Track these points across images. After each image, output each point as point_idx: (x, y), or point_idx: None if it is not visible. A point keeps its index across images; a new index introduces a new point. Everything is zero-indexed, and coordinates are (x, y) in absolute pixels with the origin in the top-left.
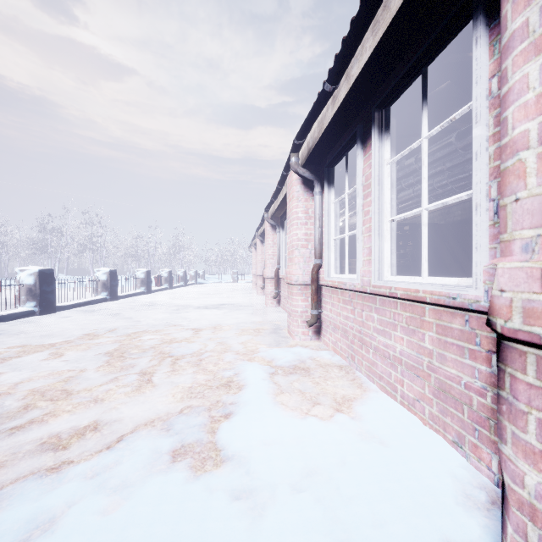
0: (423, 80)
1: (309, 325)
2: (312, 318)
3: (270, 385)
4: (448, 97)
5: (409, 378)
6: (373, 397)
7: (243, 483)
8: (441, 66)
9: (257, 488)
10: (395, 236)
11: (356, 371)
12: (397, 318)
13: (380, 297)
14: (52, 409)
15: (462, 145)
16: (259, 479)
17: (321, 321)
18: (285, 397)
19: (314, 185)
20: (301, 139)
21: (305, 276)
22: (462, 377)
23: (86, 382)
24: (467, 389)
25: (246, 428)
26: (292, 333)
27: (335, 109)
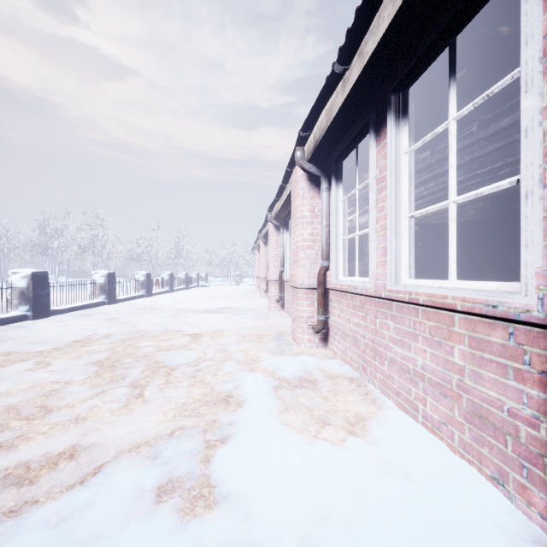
0: (450, 53)
1: (315, 332)
2: (319, 324)
3: (273, 401)
4: (464, 88)
5: (433, 397)
6: (389, 416)
7: (240, 536)
8: (467, 42)
9: (257, 542)
10: (413, 235)
11: (369, 384)
12: (418, 328)
13: (397, 303)
14: (26, 430)
15: (485, 134)
16: (260, 529)
17: (328, 327)
18: (291, 416)
19: (321, 181)
20: (307, 130)
21: (311, 279)
22: (505, 401)
23: (70, 396)
24: (511, 417)
25: (245, 457)
26: (297, 340)
27: (346, 94)
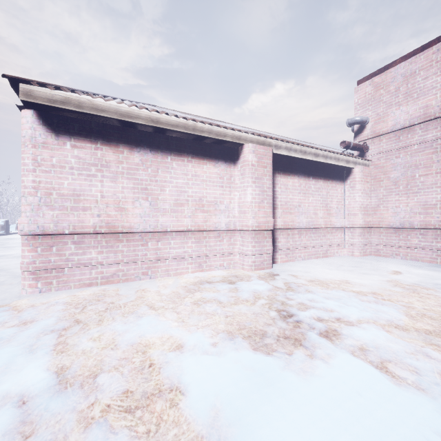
0: None
1: None
2: None
3: None
4: None
5: None
6: None
7: None
8: None
9: None
10: None
11: None
12: None
13: None
14: None
15: None
16: None
17: None
18: None
19: None
20: None
21: None
22: None
23: None
24: None
25: None
26: None
27: None
